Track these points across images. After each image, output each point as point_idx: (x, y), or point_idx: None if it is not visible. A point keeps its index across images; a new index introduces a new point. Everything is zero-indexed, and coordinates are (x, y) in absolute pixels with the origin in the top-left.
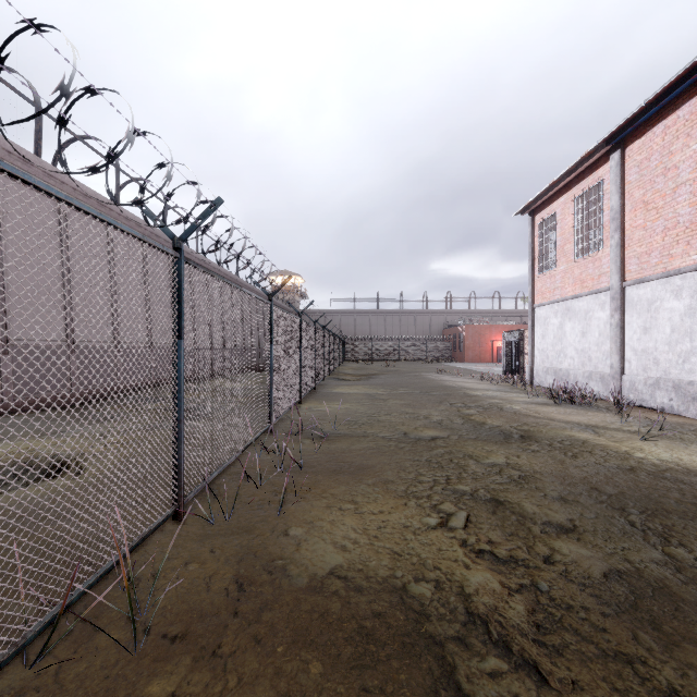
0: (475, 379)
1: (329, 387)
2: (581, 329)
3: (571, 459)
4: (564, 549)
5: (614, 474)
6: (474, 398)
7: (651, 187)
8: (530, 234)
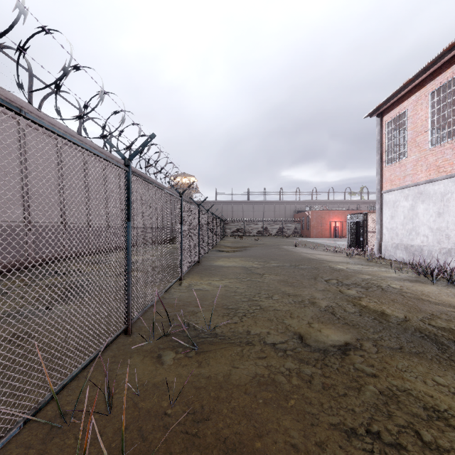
0: (328, 252)
1: (211, 259)
2: (436, 210)
3: None
4: None
5: None
6: (342, 272)
7: None
8: (379, 132)
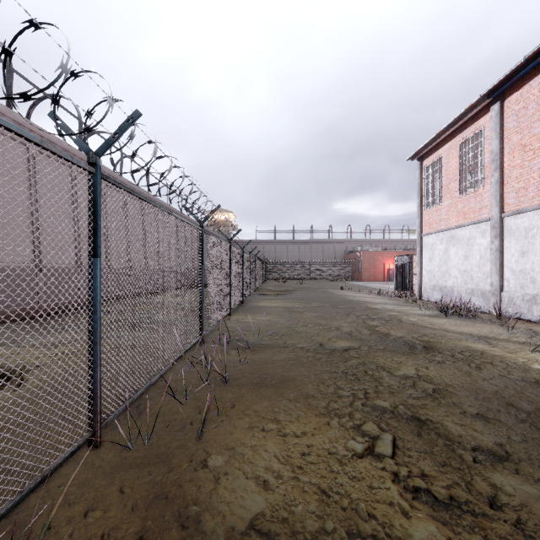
0: (373, 294)
1: (254, 301)
2: (463, 253)
3: (476, 370)
4: (507, 486)
5: (523, 387)
6: (375, 310)
7: (528, 132)
8: (419, 176)
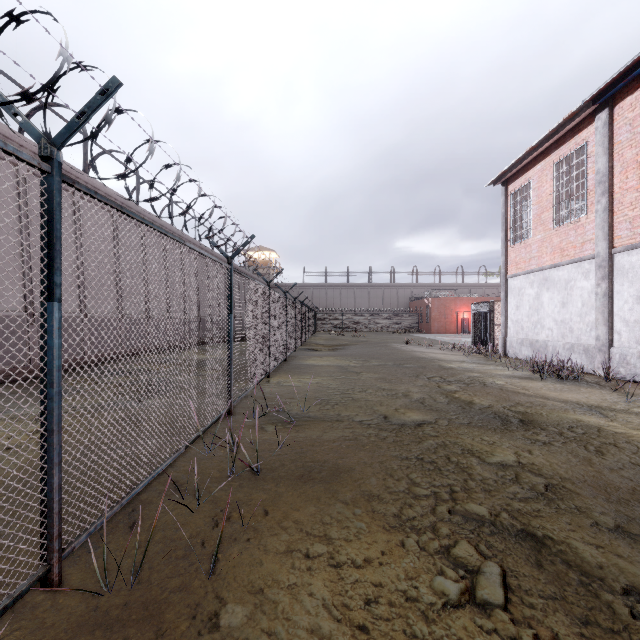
0: (445, 350)
1: (300, 358)
2: (560, 299)
3: (597, 456)
4: None
5: None
6: (451, 370)
7: None
8: (503, 204)
